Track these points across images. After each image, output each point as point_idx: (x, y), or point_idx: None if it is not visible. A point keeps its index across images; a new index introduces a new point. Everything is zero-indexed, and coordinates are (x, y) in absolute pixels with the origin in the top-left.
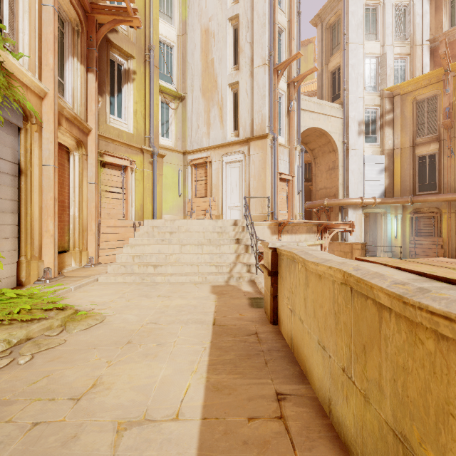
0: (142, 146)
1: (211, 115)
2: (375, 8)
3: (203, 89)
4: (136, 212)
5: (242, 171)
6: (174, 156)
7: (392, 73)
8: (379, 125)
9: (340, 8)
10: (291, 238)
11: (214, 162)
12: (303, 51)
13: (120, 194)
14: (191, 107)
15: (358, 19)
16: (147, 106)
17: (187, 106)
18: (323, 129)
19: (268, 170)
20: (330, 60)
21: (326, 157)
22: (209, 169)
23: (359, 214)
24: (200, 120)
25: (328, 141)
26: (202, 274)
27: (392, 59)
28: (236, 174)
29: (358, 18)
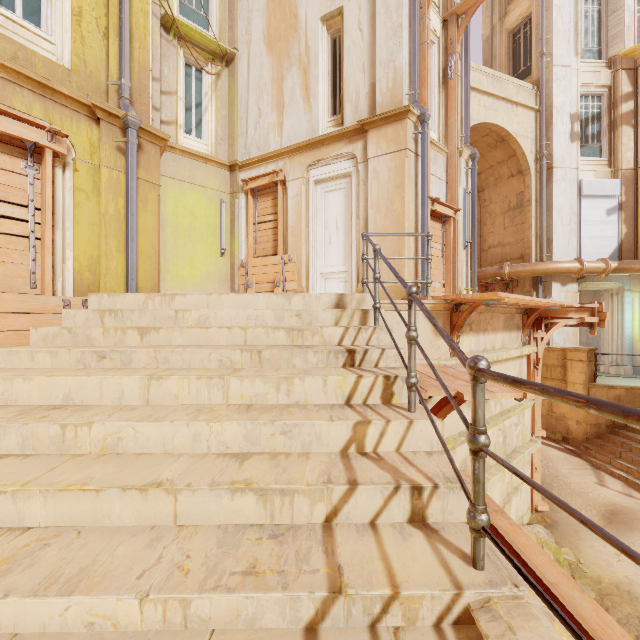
0: (91, 97)
1: (286, 86)
2: None
3: (269, 36)
4: (76, 275)
5: (350, 197)
6: (210, 172)
7: (633, 23)
8: (607, 122)
9: None
10: (477, 342)
11: (290, 181)
12: None
13: (22, 222)
14: (246, 77)
15: None
16: (112, 5)
17: (238, 75)
18: (503, 127)
19: (409, 190)
20: (509, 10)
21: (504, 186)
22: (281, 198)
23: (572, 293)
24: (264, 99)
25: (511, 154)
26: (177, 563)
27: None
28: (337, 204)
29: None
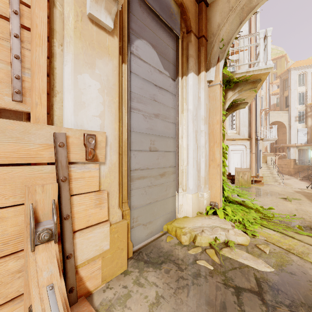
0: None
1: None
2: (303, 74)
3: None
4: None
5: None
6: None
7: (310, 98)
8: (305, 116)
9: (288, 76)
10: None
11: None
12: (278, 62)
13: None
14: None
15: (294, 81)
16: None
17: None
18: (279, 121)
19: None
20: (284, 92)
21: (282, 129)
22: None
23: (295, 149)
24: None
25: (282, 124)
26: None
27: (311, 92)
28: None
29: (295, 80)
